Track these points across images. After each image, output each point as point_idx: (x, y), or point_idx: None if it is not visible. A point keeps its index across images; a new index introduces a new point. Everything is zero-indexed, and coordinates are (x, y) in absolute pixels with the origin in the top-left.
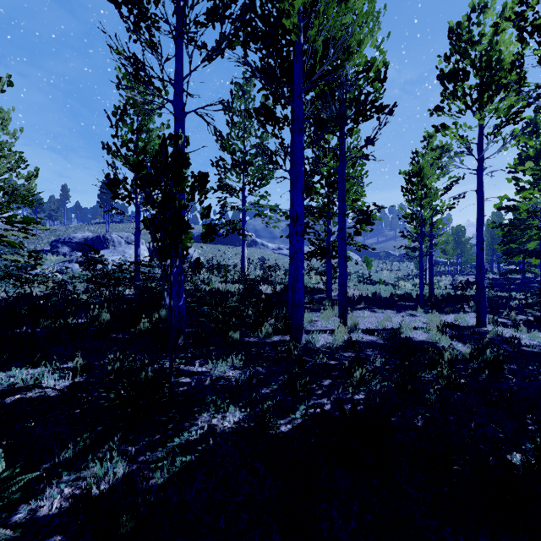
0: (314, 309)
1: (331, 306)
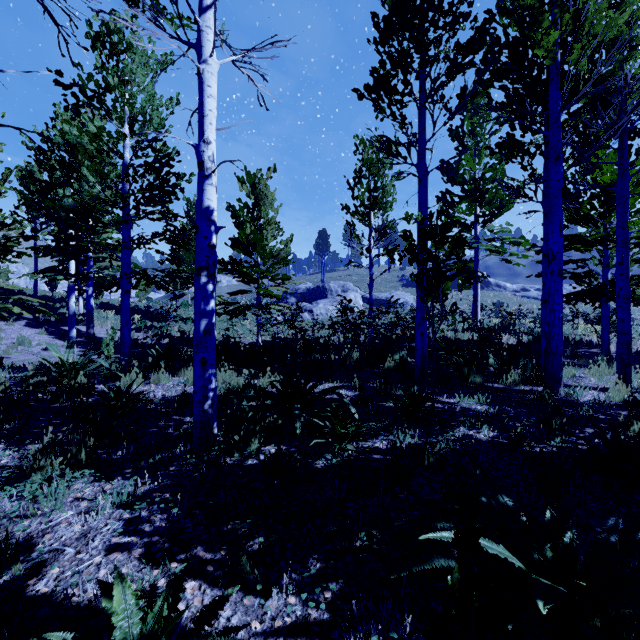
0: (578, 365)
1: (608, 363)
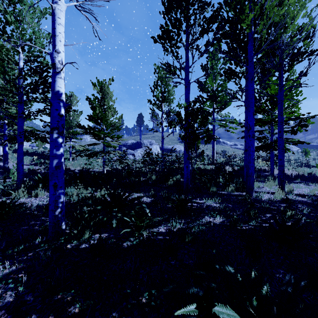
0: (260, 181)
1: (273, 179)
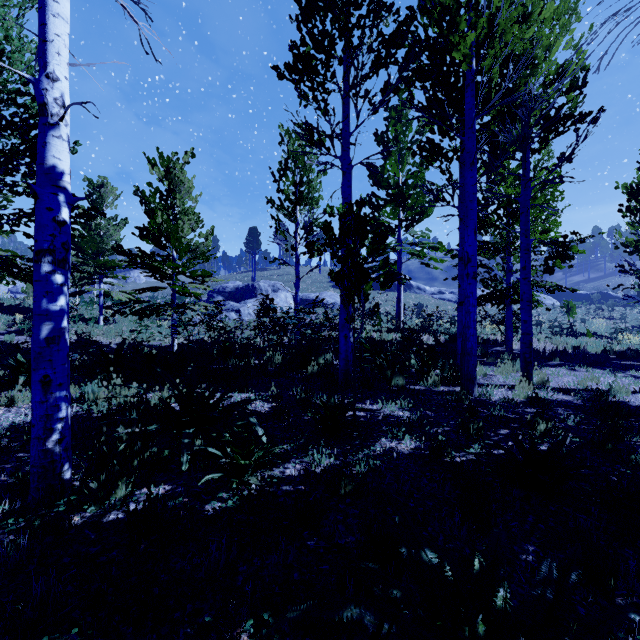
0: (488, 363)
1: (512, 360)
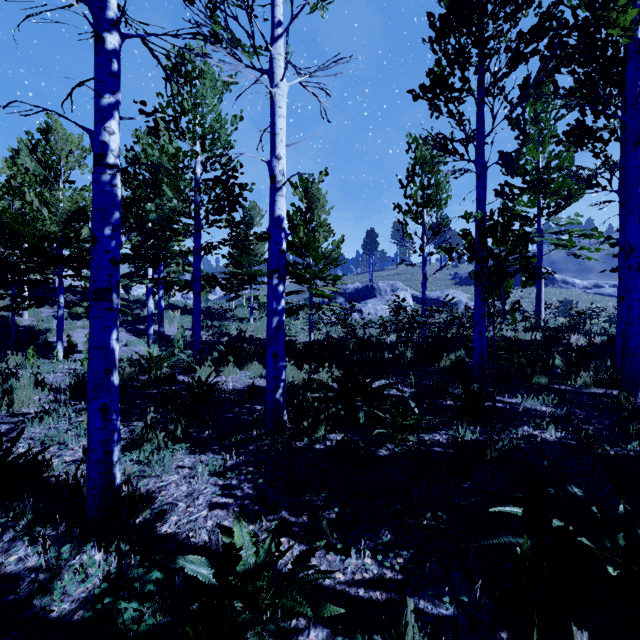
0: None
1: None
